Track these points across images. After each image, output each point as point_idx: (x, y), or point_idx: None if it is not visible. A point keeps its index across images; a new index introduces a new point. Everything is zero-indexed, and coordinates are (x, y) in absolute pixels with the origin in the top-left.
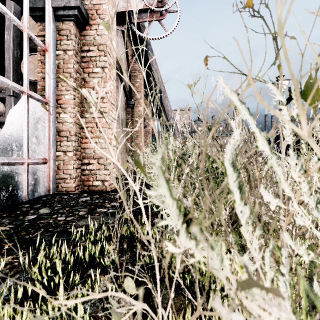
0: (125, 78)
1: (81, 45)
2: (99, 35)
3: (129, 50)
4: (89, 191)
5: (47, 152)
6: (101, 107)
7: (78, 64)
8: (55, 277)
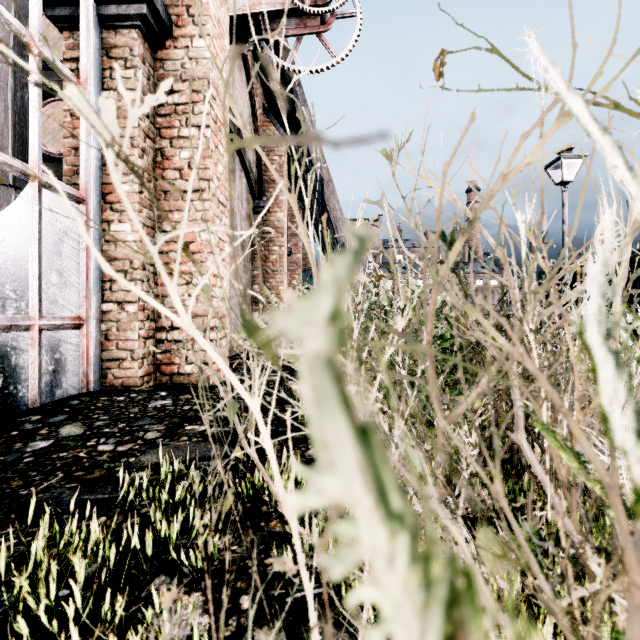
0: (235, 120)
1: (155, 81)
2: (194, 59)
3: (258, 96)
4: (173, 386)
5: (83, 303)
6: (197, 210)
7: (149, 120)
8: (73, 598)
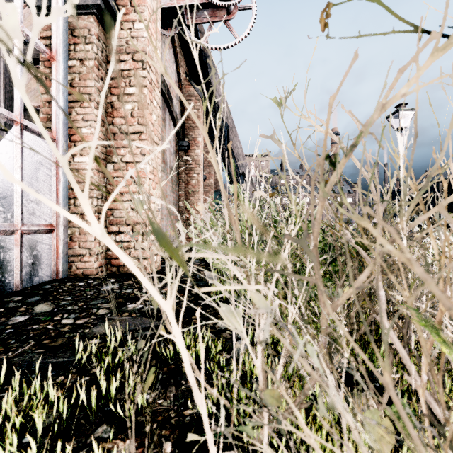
0: (158, 67)
1: (107, 53)
2: (135, 37)
3: (182, 66)
4: (119, 274)
5: (54, 214)
6: (137, 147)
7: (103, 82)
8: None
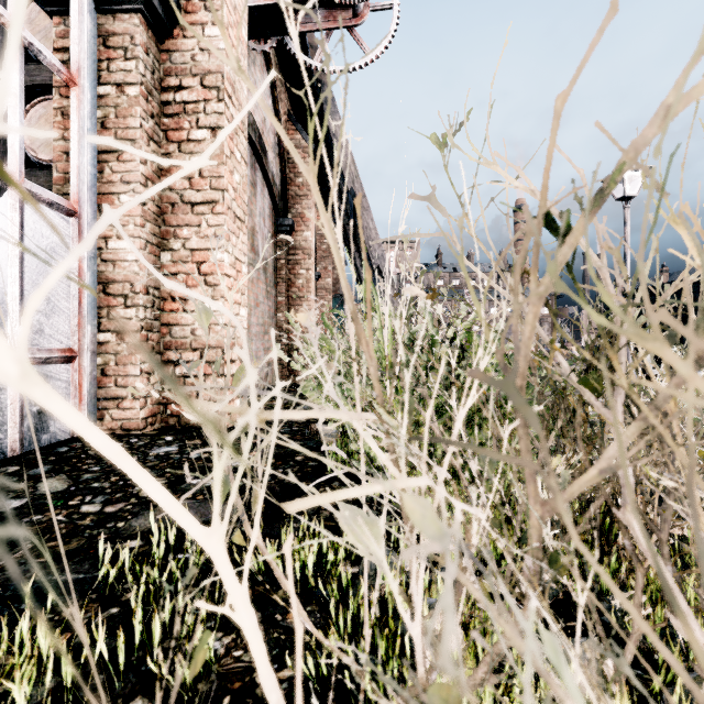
0: (226, 60)
1: (161, 75)
2: (206, 50)
3: (282, 101)
4: (181, 429)
5: (76, 333)
6: (209, 225)
7: (154, 121)
8: None
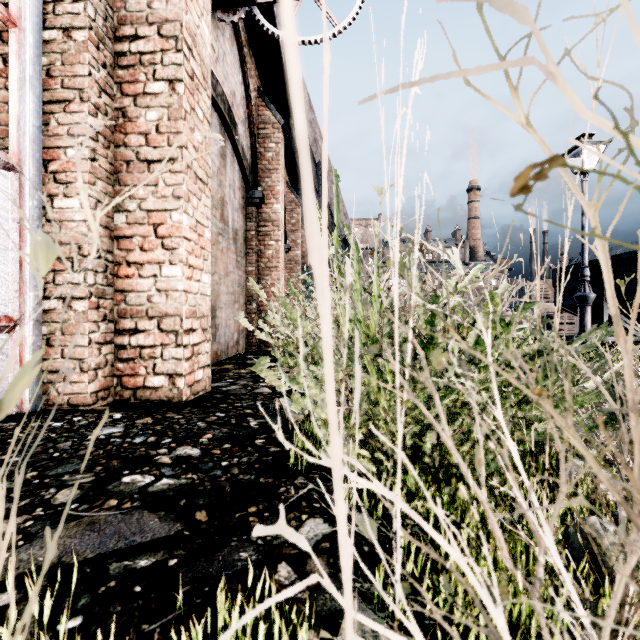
0: None
1: (115, 24)
2: None
3: (252, 77)
4: (136, 403)
5: (15, 299)
6: (167, 185)
7: (107, 71)
8: None
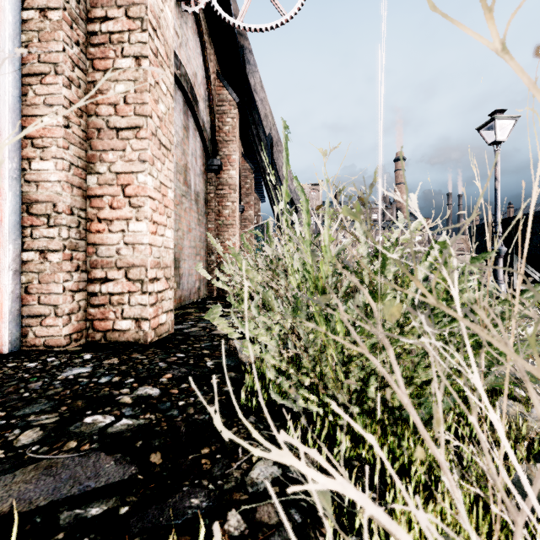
0: None
1: (87, 7)
2: None
3: (212, 61)
4: (105, 344)
5: None
6: (133, 150)
7: (80, 48)
8: None
